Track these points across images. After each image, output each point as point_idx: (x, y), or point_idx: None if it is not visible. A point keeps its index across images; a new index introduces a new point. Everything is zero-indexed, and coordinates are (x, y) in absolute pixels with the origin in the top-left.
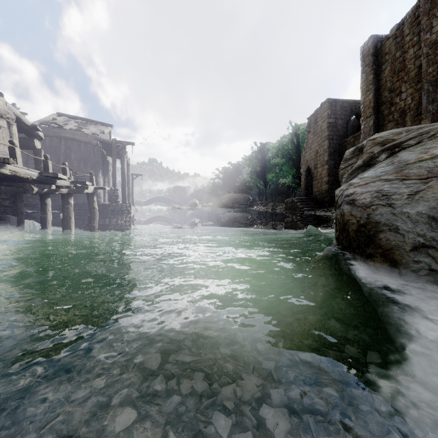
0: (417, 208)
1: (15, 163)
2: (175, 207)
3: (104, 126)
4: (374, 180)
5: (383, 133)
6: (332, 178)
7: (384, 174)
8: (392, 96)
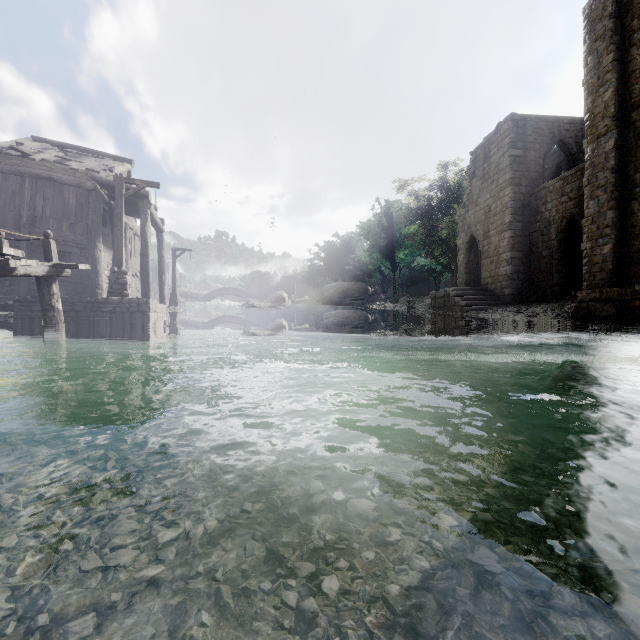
0: None
1: None
2: (247, 303)
3: (116, 162)
4: None
5: None
6: (518, 253)
7: None
8: None
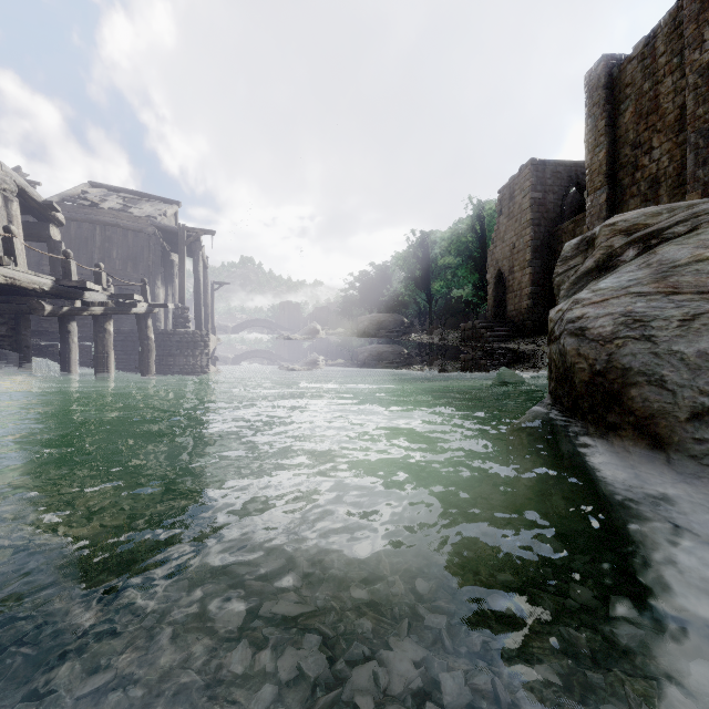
0: (698, 344)
1: (12, 265)
2: (283, 335)
3: (166, 205)
4: (618, 294)
5: (629, 213)
6: (538, 288)
7: (634, 283)
8: (637, 155)
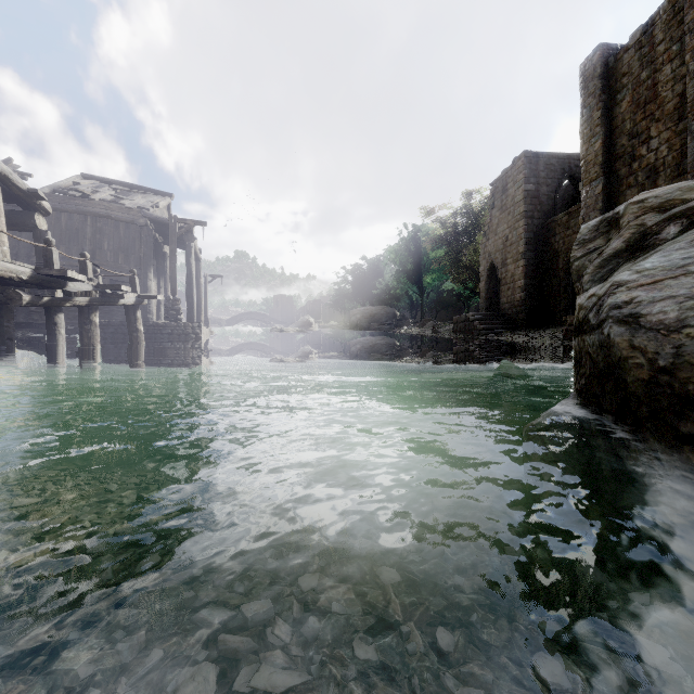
0: None
1: None
2: (276, 328)
3: (158, 197)
4: (674, 274)
5: (658, 189)
6: (531, 281)
7: (692, 261)
8: (634, 145)
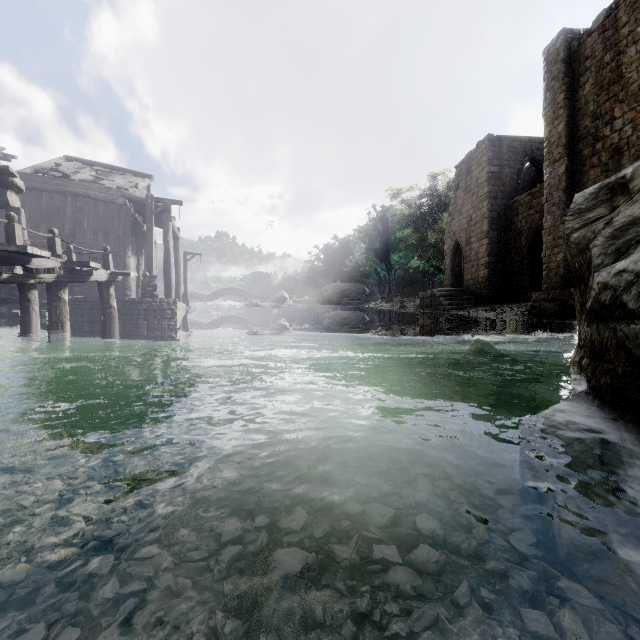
0: None
1: None
2: (252, 303)
3: (138, 178)
4: None
5: None
6: (495, 258)
7: None
8: (597, 126)
